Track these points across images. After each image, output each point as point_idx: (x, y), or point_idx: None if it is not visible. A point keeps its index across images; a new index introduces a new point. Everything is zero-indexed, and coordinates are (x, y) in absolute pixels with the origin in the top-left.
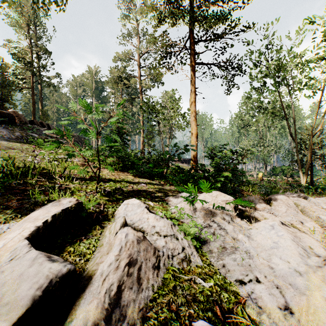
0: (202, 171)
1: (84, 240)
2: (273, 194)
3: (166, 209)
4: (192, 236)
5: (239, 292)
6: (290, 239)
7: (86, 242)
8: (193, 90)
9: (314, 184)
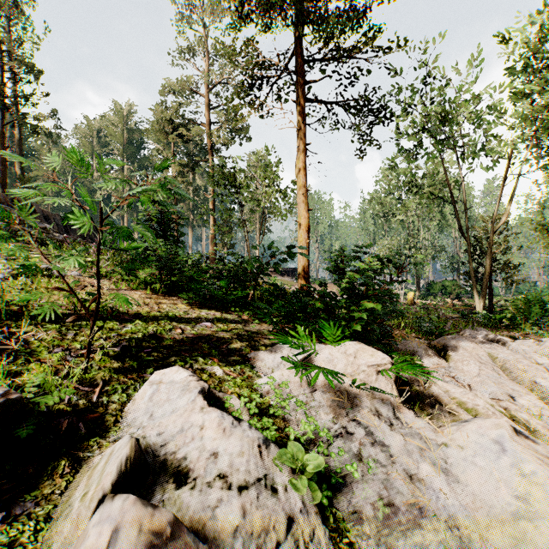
0: (323, 296)
1: (1, 526)
2: (439, 332)
3: (251, 384)
4: (310, 473)
5: None
6: None
7: (5, 536)
8: (302, 148)
9: (493, 309)
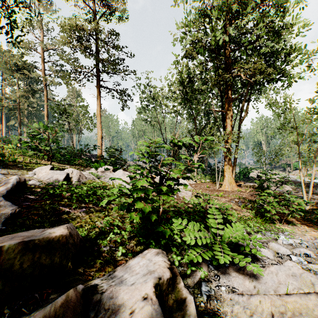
0: (103, 159)
1: None
2: None
3: None
4: (96, 176)
5: (107, 182)
6: (122, 172)
7: None
8: (99, 105)
9: None
